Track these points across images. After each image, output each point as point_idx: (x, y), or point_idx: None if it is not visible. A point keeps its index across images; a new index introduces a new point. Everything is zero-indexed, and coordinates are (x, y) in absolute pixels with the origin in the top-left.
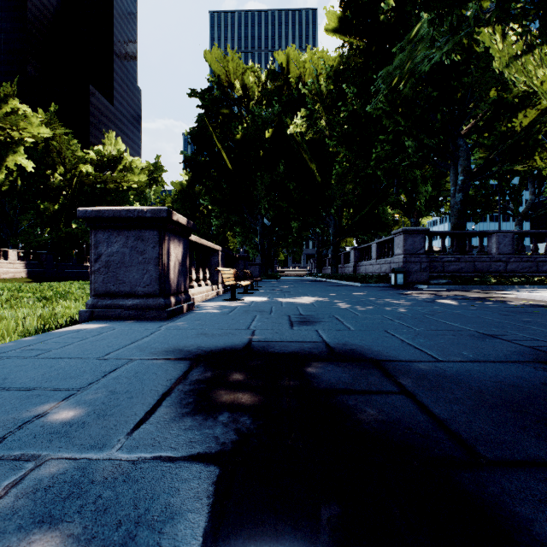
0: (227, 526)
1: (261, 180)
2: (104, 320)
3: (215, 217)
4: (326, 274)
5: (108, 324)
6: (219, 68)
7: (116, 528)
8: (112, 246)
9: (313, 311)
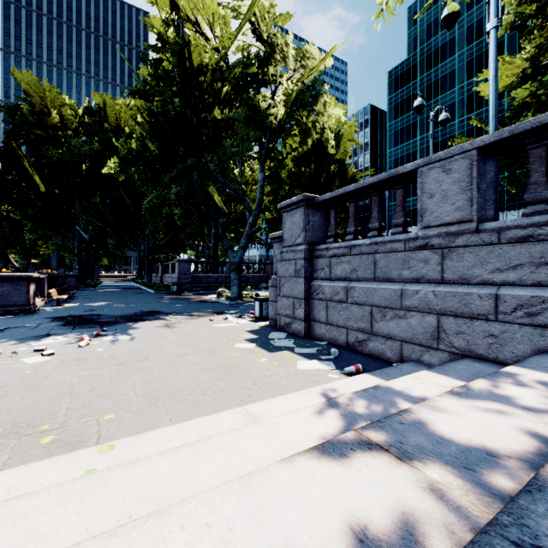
0: (68, 322)
1: (78, 203)
2: (2, 315)
3: (27, 231)
4: (144, 282)
5: (9, 316)
6: (30, 90)
7: (57, 323)
8: (4, 288)
9: (98, 308)
